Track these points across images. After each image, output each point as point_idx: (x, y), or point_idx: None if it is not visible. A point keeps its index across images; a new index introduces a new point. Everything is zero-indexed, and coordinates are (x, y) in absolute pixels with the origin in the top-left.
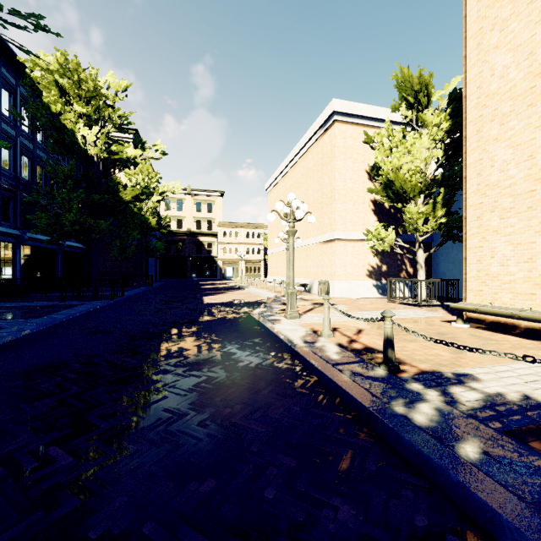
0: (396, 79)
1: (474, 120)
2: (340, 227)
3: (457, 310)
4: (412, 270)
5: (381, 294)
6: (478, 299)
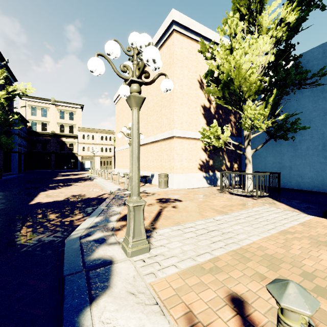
0: None
1: None
2: (178, 126)
3: None
4: (229, 164)
5: (209, 184)
6: None
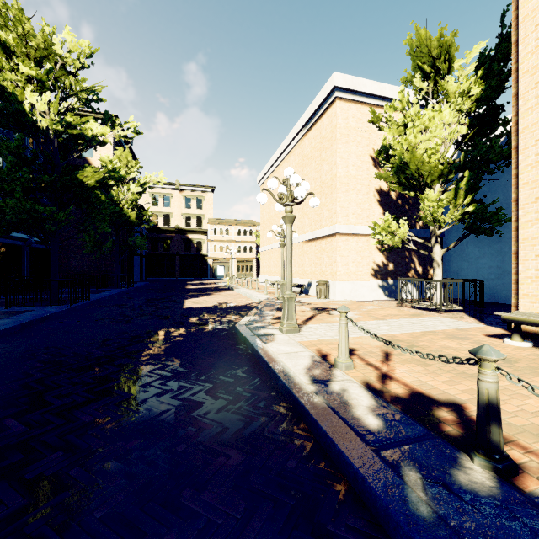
0: (409, 44)
1: (531, 69)
2: (341, 220)
3: (513, 323)
4: (422, 268)
5: (388, 296)
6: (537, 307)
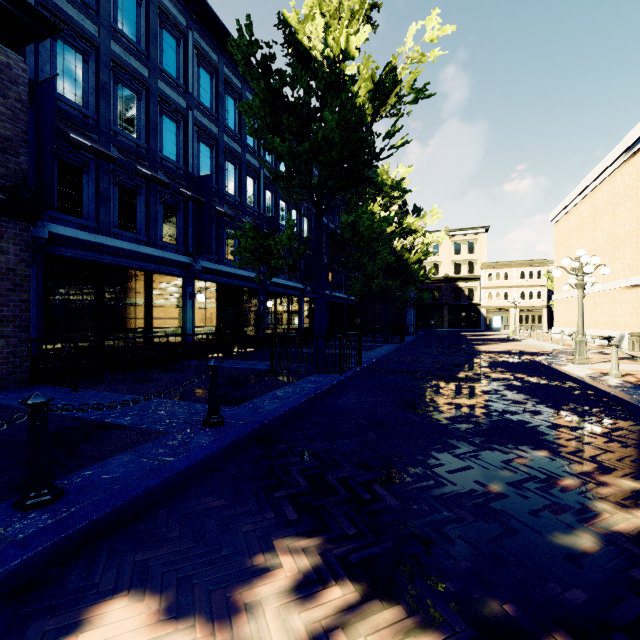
0: None
1: None
2: None
3: None
4: None
5: None
6: None
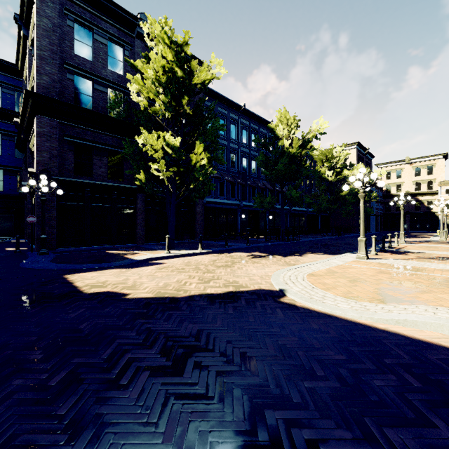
0: None
1: None
2: None
3: None
4: None
5: None
6: None
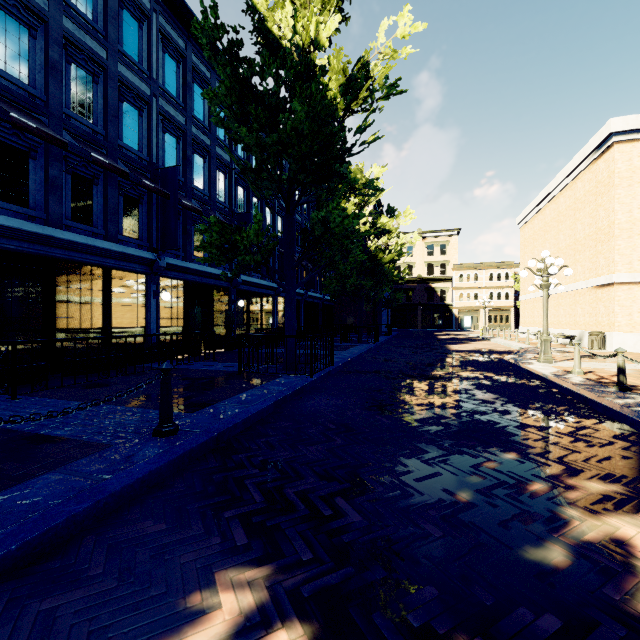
0: None
1: None
2: (621, 268)
3: None
4: None
5: None
6: None
